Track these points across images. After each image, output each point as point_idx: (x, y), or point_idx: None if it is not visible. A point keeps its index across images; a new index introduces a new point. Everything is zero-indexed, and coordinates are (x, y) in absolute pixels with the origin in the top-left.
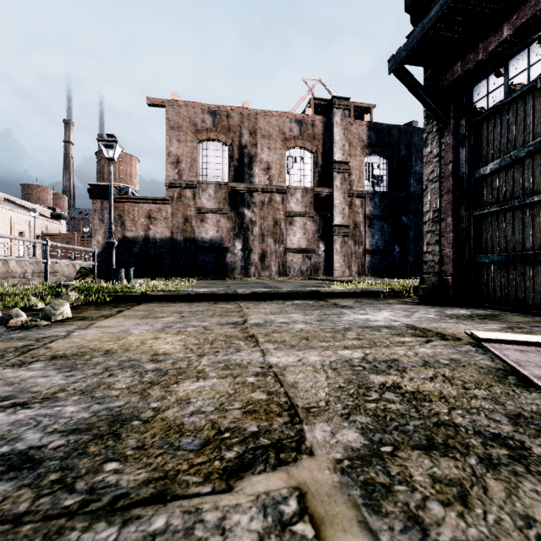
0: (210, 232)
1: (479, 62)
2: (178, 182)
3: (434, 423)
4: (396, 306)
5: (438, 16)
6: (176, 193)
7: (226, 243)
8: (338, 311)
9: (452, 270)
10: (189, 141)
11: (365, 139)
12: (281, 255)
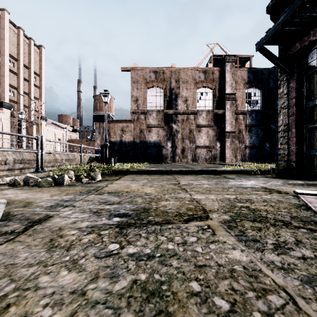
0: (153, 137)
1: (311, 41)
2: (137, 111)
3: (258, 216)
4: (260, 178)
5: (283, 22)
6: (136, 117)
7: (162, 143)
8: (226, 180)
9: (295, 159)
10: (143, 88)
11: (246, 78)
12: (194, 150)
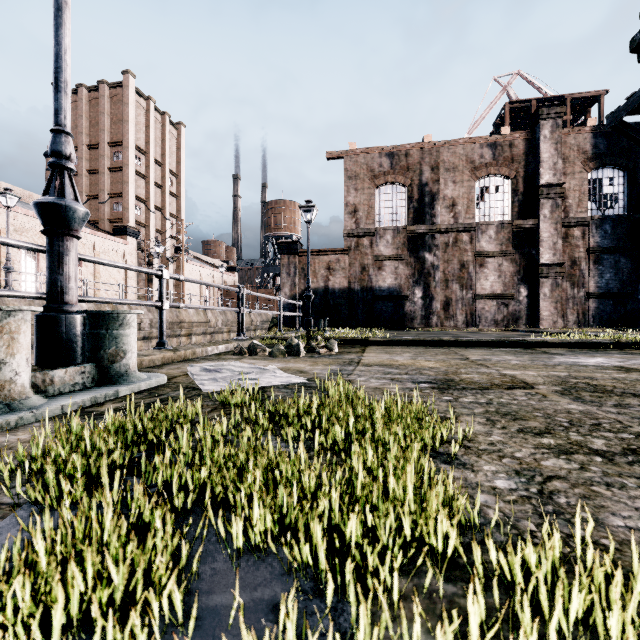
0: (387, 280)
1: None
2: (356, 231)
3: (601, 389)
4: (615, 355)
5: None
6: (353, 242)
7: (405, 290)
8: (548, 356)
9: None
10: (366, 188)
11: (589, 149)
12: (469, 303)
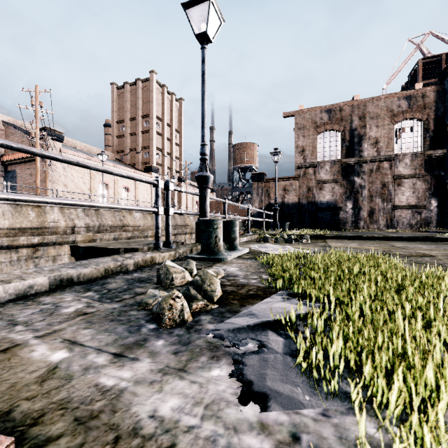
0: (326, 196)
1: None
2: (304, 164)
3: None
4: None
5: None
6: (301, 172)
7: (339, 203)
8: None
9: None
10: (311, 135)
11: None
12: (389, 211)
